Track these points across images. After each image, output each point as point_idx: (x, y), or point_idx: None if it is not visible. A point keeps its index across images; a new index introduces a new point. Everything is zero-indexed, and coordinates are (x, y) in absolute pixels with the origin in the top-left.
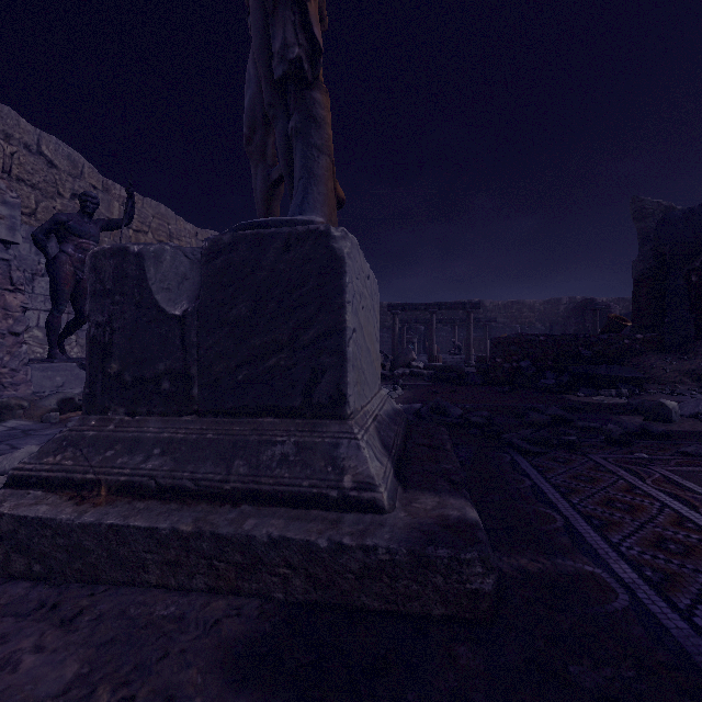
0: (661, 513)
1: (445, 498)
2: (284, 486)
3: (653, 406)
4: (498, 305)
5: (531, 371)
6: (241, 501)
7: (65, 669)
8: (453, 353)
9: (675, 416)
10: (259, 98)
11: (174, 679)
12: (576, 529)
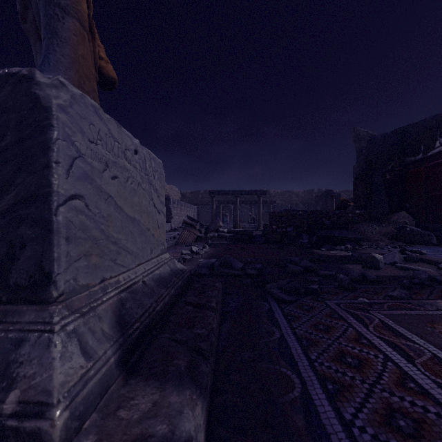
0: (386, 369)
1: (168, 392)
2: None
3: (368, 258)
4: (278, 193)
5: (293, 234)
6: None
7: None
8: (250, 222)
9: (381, 264)
10: None
11: None
12: (312, 399)
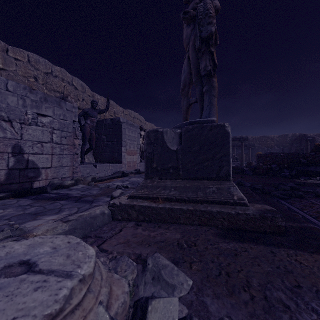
0: None
1: (263, 205)
2: (216, 199)
3: None
4: (255, 138)
5: (277, 169)
6: (203, 203)
7: (177, 235)
8: (234, 161)
9: None
10: (187, 76)
11: (206, 237)
12: (306, 218)
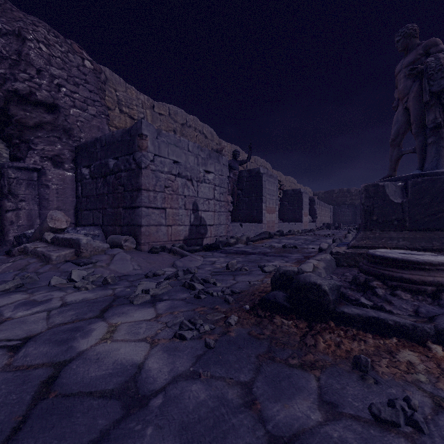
0: None
1: None
2: None
3: None
4: None
5: None
6: (441, 251)
7: None
8: None
9: None
10: (402, 127)
11: None
12: None
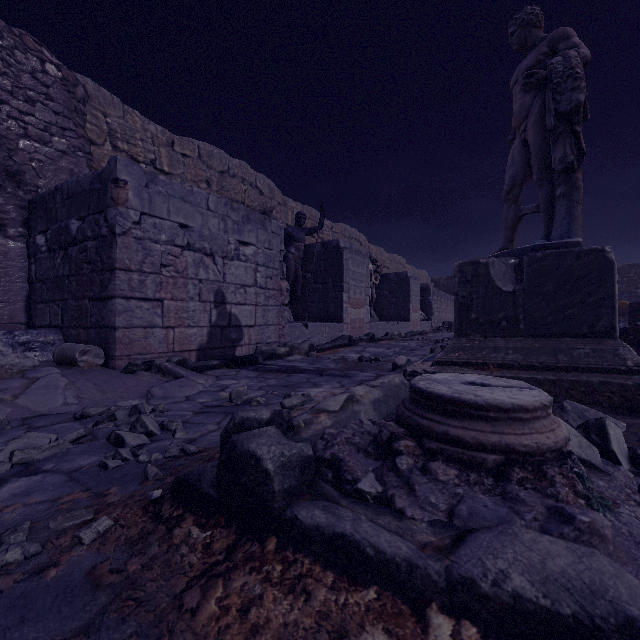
0: None
1: None
2: (593, 365)
3: None
4: None
5: None
6: (570, 371)
7: None
8: None
9: None
10: (519, 171)
11: None
12: None
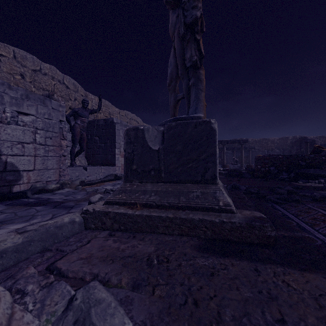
0: None
1: (253, 211)
2: (199, 205)
3: None
4: (255, 140)
5: (275, 171)
6: (185, 209)
7: (151, 248)
8: (233, 164)
9: None
10: (174, 70)
11: (183, 251)
12: (301, 225)
